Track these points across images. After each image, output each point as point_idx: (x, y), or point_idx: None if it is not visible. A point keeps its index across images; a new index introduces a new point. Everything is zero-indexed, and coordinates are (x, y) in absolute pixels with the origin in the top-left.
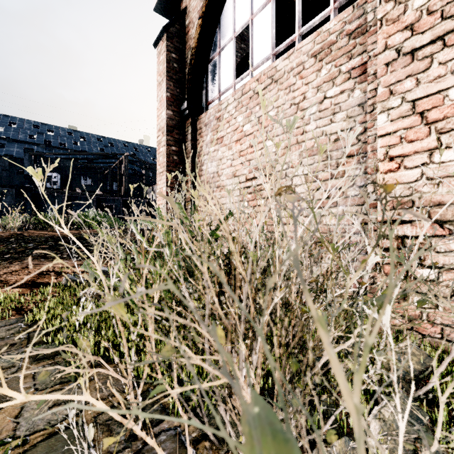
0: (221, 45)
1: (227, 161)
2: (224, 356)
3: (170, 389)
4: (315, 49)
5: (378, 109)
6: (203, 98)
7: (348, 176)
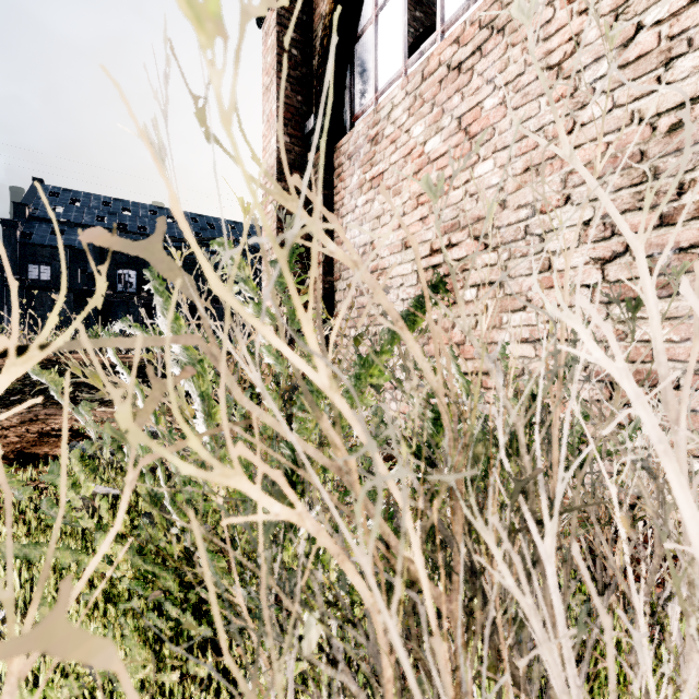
0: (379, 2)
1: (391, 219)
2: None
3: None
4: None
5: None
6: (346, 111)
7: None
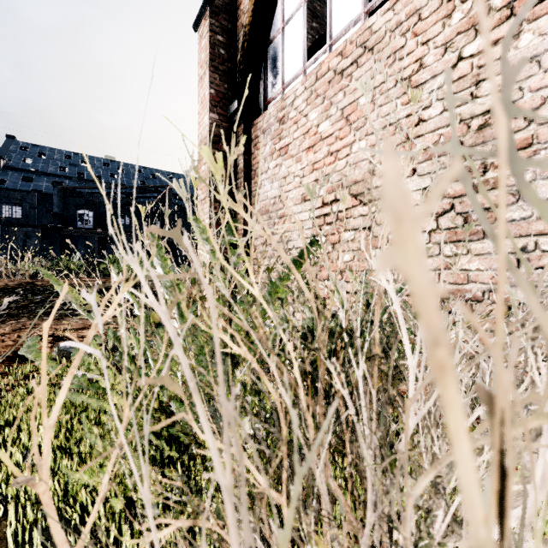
0: (285, 18)
1: (294, 179)
2: None
3: None
4: None
5: None
6: (261, 96)
7: (507, 185)
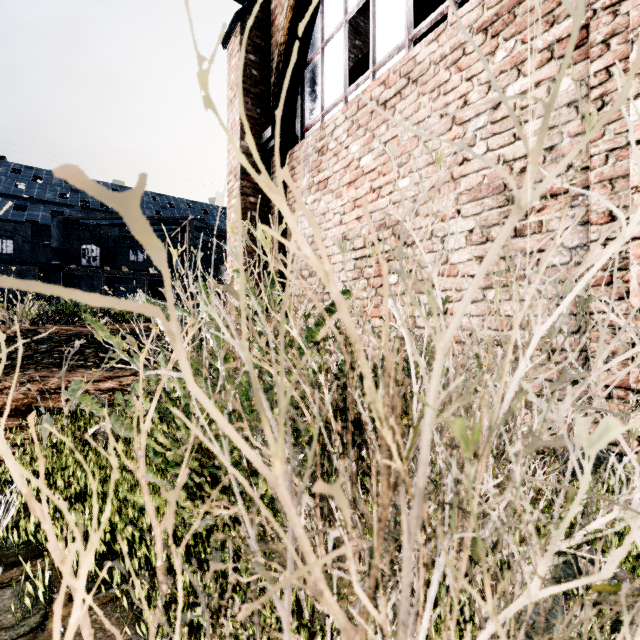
0: (325, 38)
1: (334, 216)
2: None
3: None
4: (484, 17)
5: (633, 90)
6: (297, 123)
7: (548, 230)
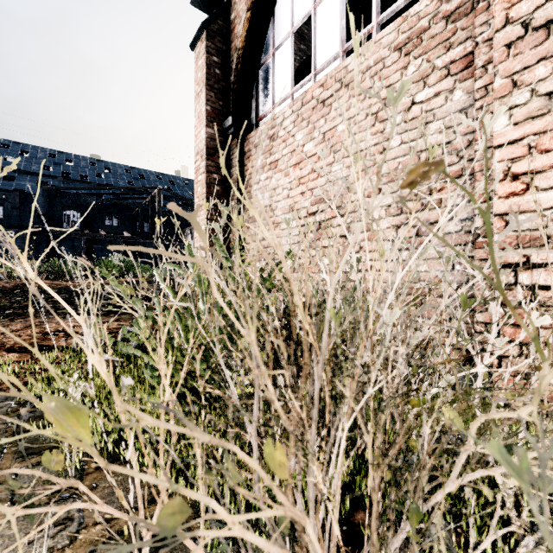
0: (275, 44)
1: (283, 191)
2: (287, 506)
3: (192, 543)
4: (399, 40)
5: (495, 109)
6: (253, 113)
7: (445, 206)
